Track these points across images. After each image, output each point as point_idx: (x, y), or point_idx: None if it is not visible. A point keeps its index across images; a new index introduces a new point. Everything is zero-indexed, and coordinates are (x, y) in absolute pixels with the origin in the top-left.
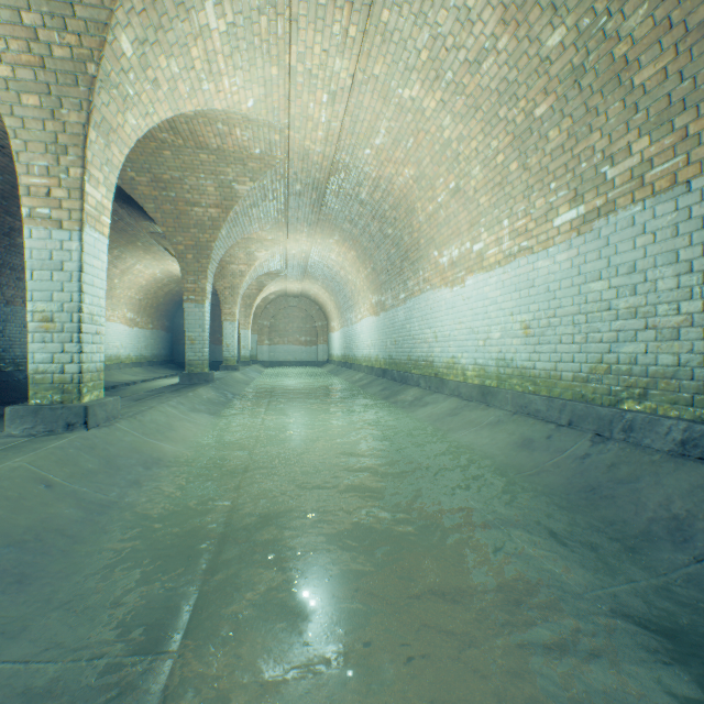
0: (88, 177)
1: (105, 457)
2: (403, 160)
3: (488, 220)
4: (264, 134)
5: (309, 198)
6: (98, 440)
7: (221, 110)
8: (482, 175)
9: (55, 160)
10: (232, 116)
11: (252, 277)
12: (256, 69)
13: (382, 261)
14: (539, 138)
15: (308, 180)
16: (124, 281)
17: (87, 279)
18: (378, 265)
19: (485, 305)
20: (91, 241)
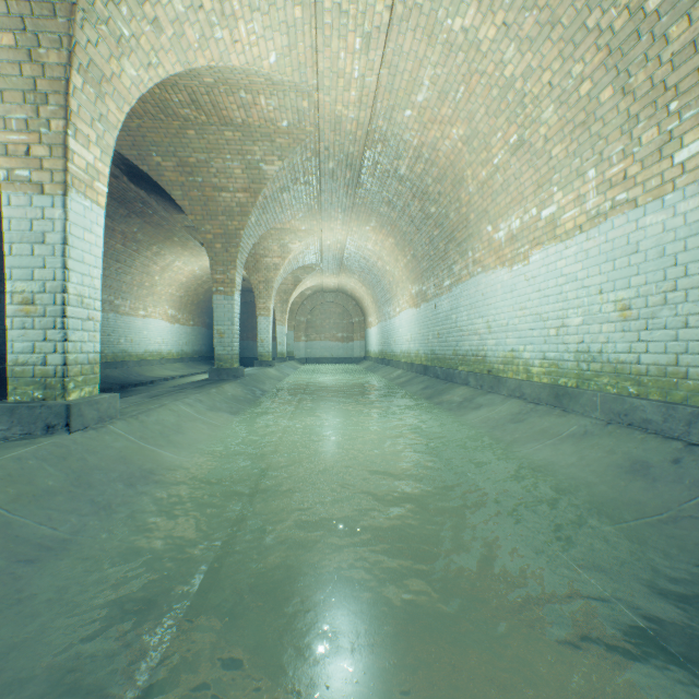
0: (73, 132)
1: (76, 469)
2: (450, 117)
3: (565, 175)
4: (291, 101)
5: (343, 178)
6: (76, 447)
7: (241, 70)
8: (556, 117)
9: (34, 111)
10: (254, 78)
11: (286, 271)
12: (277, 11)
13: (423, 246)
14: (652, 41)
15: (341, 156)
16: (165, 278)
17: (74, 254)
18: (419, 251)
19: (559, 283)
20: (80, 209)
